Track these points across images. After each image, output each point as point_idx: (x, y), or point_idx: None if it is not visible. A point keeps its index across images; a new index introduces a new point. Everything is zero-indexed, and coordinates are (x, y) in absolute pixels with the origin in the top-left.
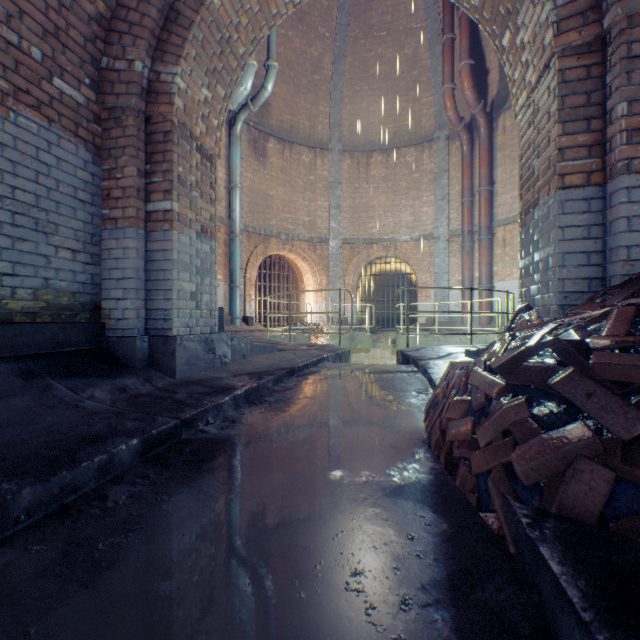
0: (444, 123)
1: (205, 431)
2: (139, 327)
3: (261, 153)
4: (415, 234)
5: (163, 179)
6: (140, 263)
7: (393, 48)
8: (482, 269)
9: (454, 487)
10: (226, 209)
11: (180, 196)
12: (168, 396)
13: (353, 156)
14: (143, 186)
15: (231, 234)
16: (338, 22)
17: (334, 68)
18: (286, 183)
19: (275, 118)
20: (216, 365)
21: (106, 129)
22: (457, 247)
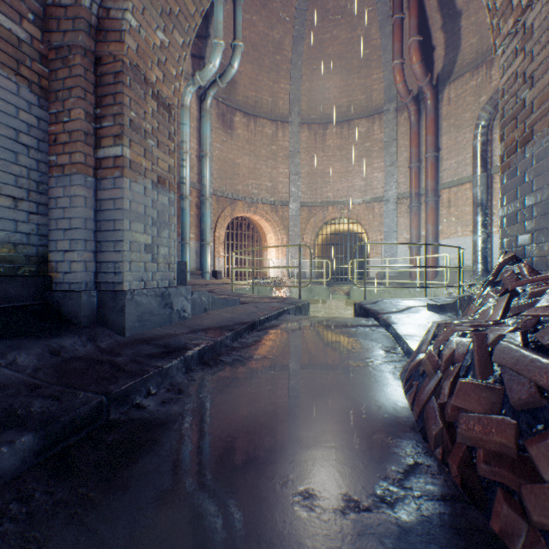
0: (393, 96)
1: (141, 407)
2: (88, 281)
3: (229, 126)
4: (366, 197)
5: (113, 123)
6: (89, 213)
7: (347, 30)
8: (429, 228)
9: (493, 536)
10: (197, 175)
11: (132, 142)
12: (107, 359)
13: (311, 128)
14: (93, 131)
15: (202, 197)
16: (297, 7)
17: (294, 49)
18: (251, 152)
19: (241, 94)
20: (173, 320)
21: (53, 70)
22: (405, 208)
